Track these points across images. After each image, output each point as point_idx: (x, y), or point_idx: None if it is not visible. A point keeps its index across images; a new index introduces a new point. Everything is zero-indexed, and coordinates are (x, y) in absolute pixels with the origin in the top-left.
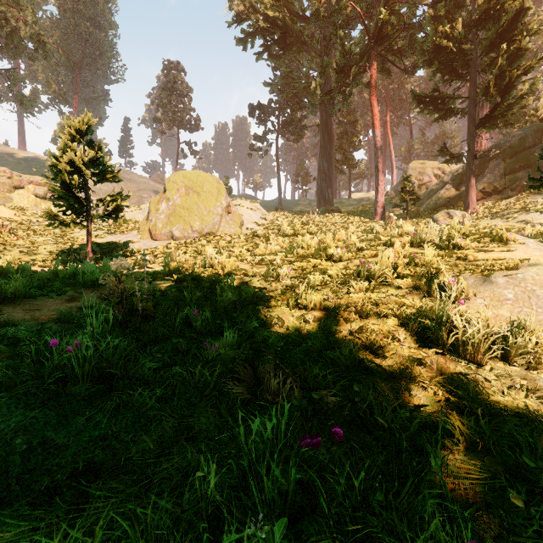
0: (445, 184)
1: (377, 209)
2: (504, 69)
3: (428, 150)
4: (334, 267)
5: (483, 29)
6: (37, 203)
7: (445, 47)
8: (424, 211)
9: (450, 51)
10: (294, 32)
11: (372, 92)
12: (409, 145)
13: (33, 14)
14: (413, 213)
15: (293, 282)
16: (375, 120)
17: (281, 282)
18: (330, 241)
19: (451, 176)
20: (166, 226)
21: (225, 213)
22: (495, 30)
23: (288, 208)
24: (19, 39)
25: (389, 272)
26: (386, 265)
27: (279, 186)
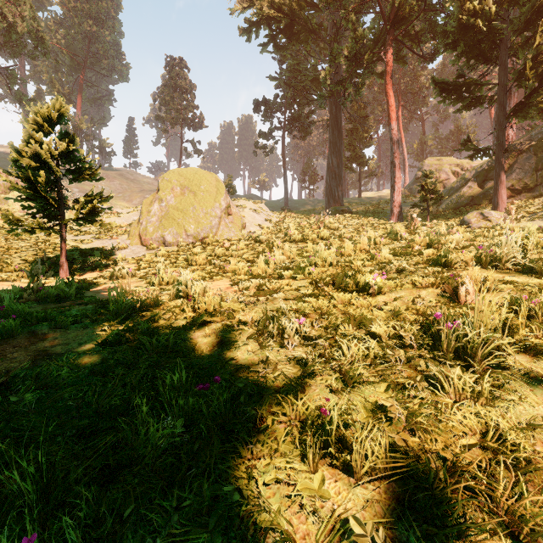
0: (467, 181)
1: (393, 209)
2: (542, 48)
3: (441, 147)
4: (378, 314)
5: (515, 5)
6: (34, 204)
7: (473, 26)
8: (444, 211)
9: (478, 30)
10: (302, 19)
11: (388, 81)
12: (421, 142)
13: (31, 10)
14: (431, 213)
15: (309, 358)
16: (391, 111)
17: (287, 344)
18: (350, 252)
19: (474, 173)
20: (158, 231)
21: (224, 215)
22: (531, 5)
23: (295, 208)
24: (17, 35)
25: (507, 345)
26: (493, 325)
27: (285, 185)
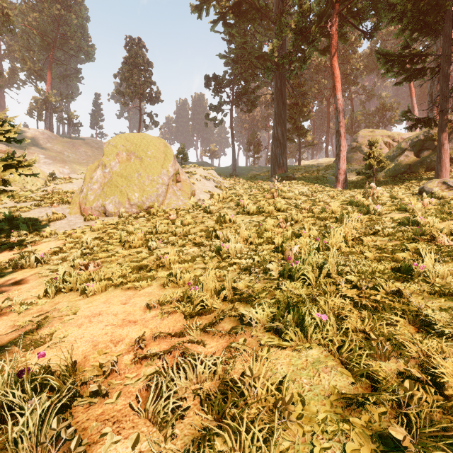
0: (404, 151)
1: (338, 176)
2: None
3: (368, 121)
4: None
5: None
6: None
7: None
8: (382, 178)
9: None
10: None
11: (333, 53)
12: (351, 117)
13: None
14: (370, 180)
15: None
16: (336, 82)
17: None
18: (342, 244)
19: (410, 143)
20: (98, 199)
21: (172, 182)
22: None
23: (242, 174)
24: None
25: None
26: None
27: (233, 153)
